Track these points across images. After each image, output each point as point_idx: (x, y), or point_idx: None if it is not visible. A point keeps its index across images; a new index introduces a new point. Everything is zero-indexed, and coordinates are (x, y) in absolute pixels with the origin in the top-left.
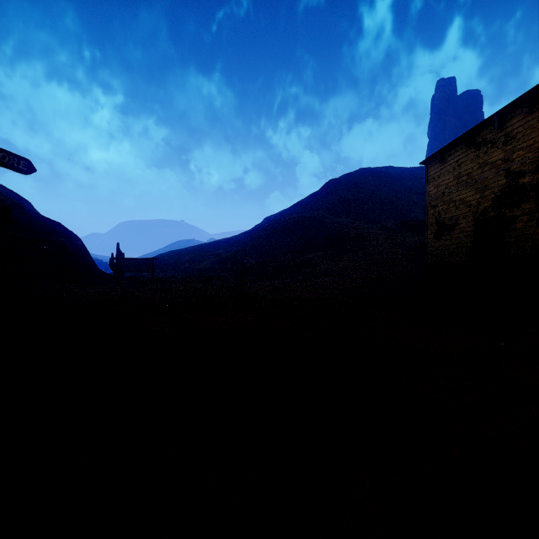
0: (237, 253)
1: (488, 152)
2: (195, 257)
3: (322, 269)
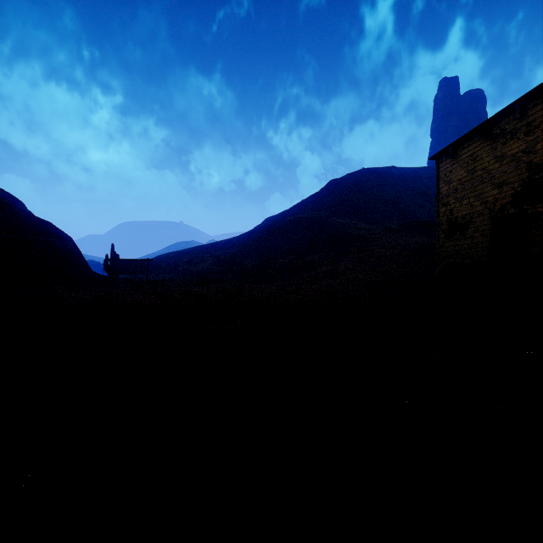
0: (237, 254)
1: (506, 143)
2: (194, 258)
3: (324, 270)
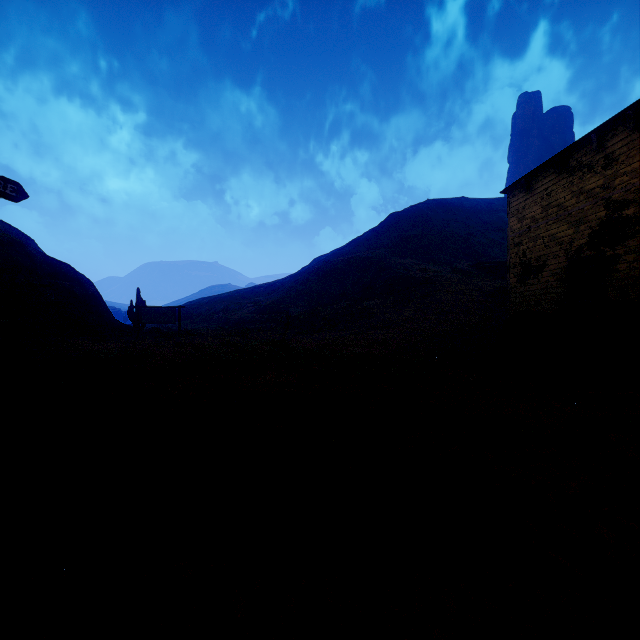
0: (281, 300)
1: (583, 177)
2: (231, 305)
3: (382, 319)
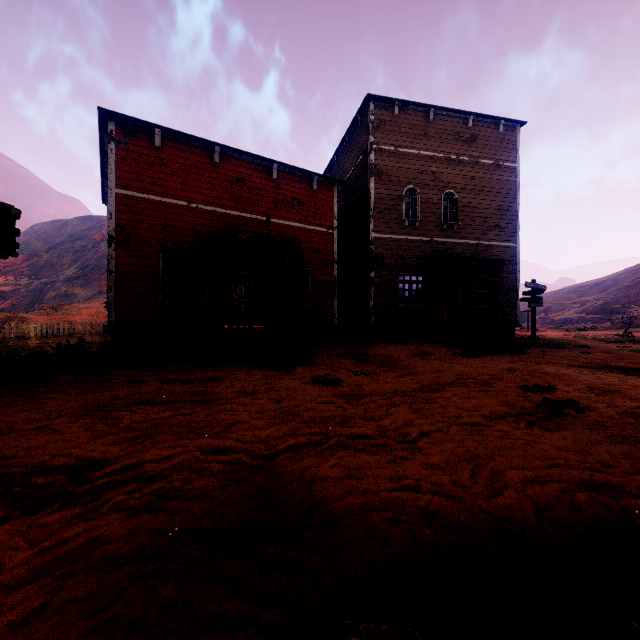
0: (616, 300)
1: None
2: (552, 306)
3: None
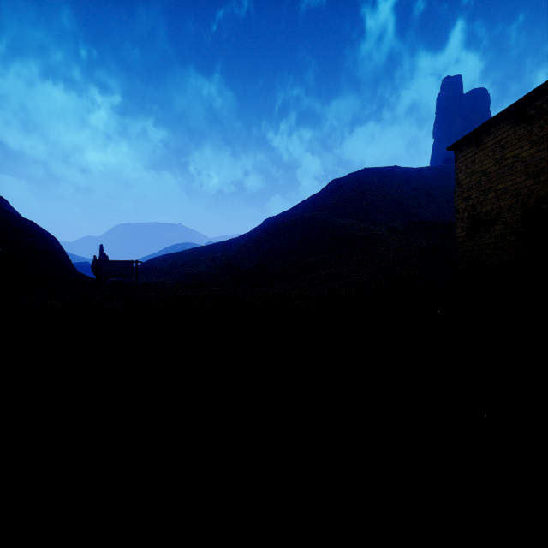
0: (235, 256)
1: (545, 125)
2: (190, 260)
3: (327, 273)
